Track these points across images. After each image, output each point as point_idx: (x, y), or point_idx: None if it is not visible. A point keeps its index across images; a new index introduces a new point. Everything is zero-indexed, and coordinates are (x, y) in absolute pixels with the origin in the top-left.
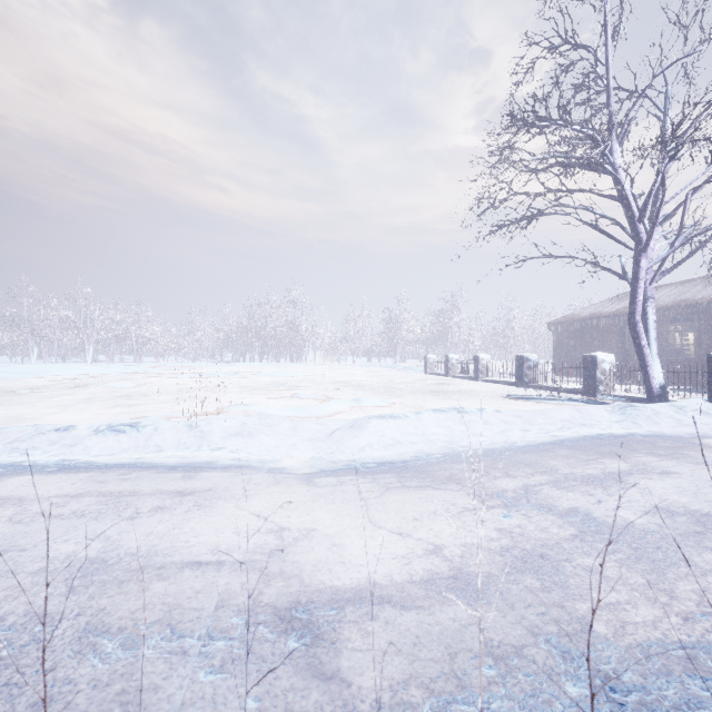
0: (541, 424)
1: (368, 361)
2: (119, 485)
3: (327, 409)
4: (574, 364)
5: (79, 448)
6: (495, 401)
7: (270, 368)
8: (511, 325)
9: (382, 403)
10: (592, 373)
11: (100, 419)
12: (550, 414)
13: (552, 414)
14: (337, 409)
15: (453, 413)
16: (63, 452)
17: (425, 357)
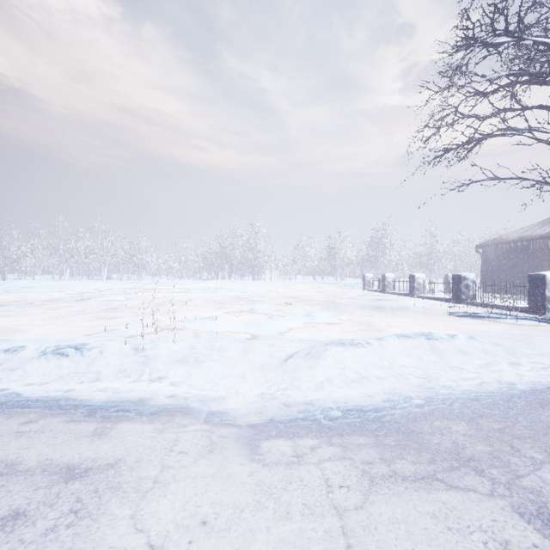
0: (529, 355)
1: (313, 279)
2: (5, 447)
3: (280, 326)
4: (502, 282)
5: (17, 374)
6: (441, 318)
7: (236, 285)
8: (434, 249)
9: (332, 319)
10: (540, 292)
11: (76, 333)
12: (535, 342)
13: (537, 342)
14: (290, 326)
15: (421, 339)
16: (1, 377)
17: (363, 276)
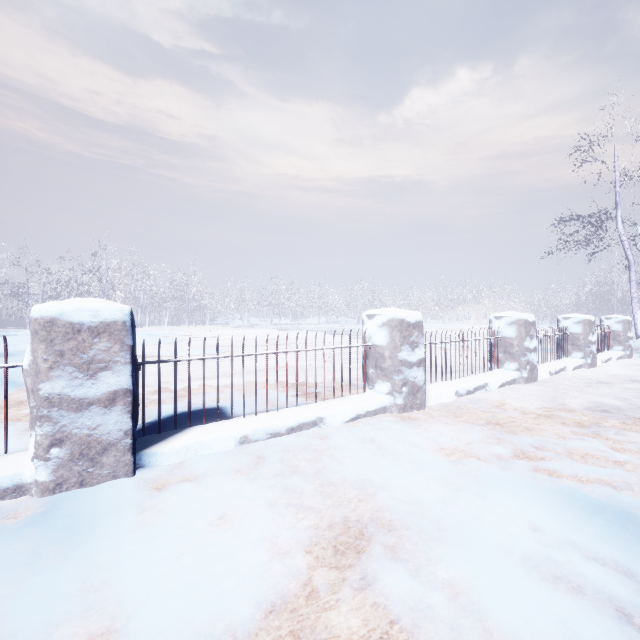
0: None
1: None
2: None
3: None
4: None
5: None
6: None
7: None
8: None
9: None
10: None
11: None
12: None
13: None
14: None
15: None
16: None
17: None
